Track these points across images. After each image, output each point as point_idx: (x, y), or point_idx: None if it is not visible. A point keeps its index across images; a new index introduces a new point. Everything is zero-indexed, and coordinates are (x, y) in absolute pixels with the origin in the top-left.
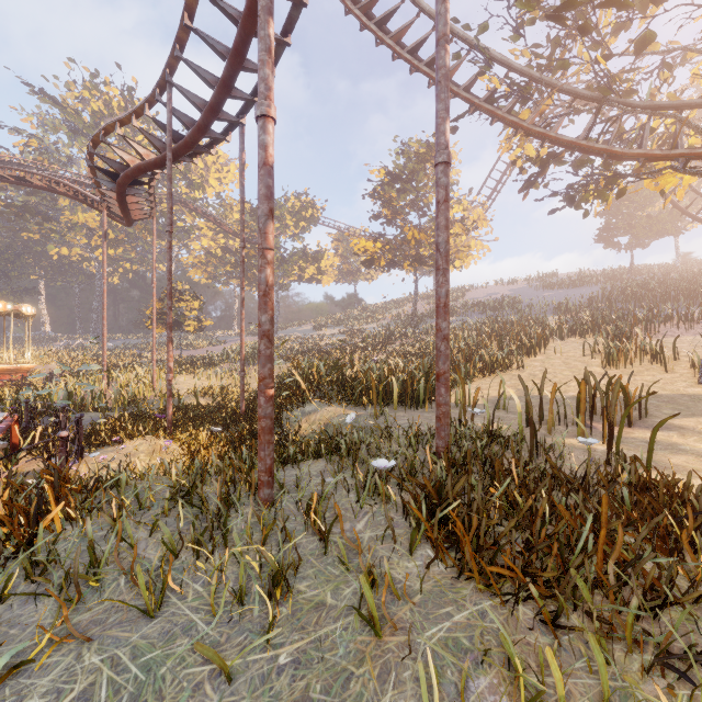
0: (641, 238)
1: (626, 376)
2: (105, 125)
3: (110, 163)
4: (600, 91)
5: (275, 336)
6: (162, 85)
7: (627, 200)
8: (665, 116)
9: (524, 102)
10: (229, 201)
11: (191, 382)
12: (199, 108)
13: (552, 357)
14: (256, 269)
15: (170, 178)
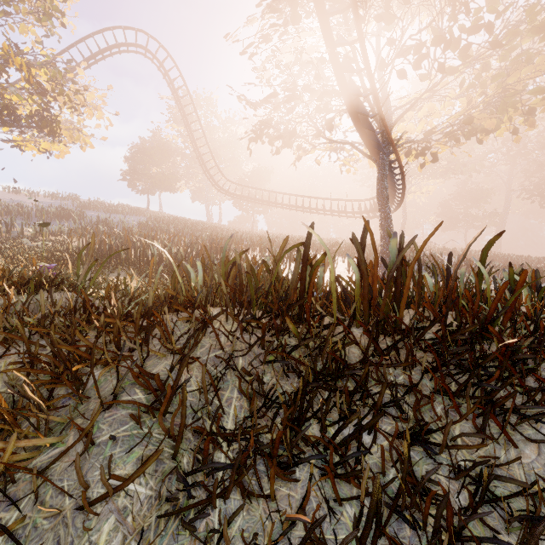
0: (156, 187)
1: (346, 277)
2: None
3: None
4: (380, 63)
5: None
6: None
7: (149, 156)
8: None
9: (361, 20)
10: None
11: None
12: None
13: None
14: None
15: None
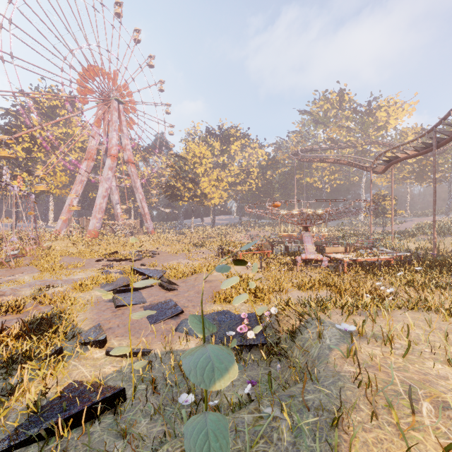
0: None
1: None
2: (394, 147)
3: (389, 158)
4: None
5: (448, 217)
6: (429, 131)
7: None
8: None
9: None
10: (404, 129)
11: (409, 244)
12: (447, 135)
13: None
14: (430, 172)
15: (435, 166)
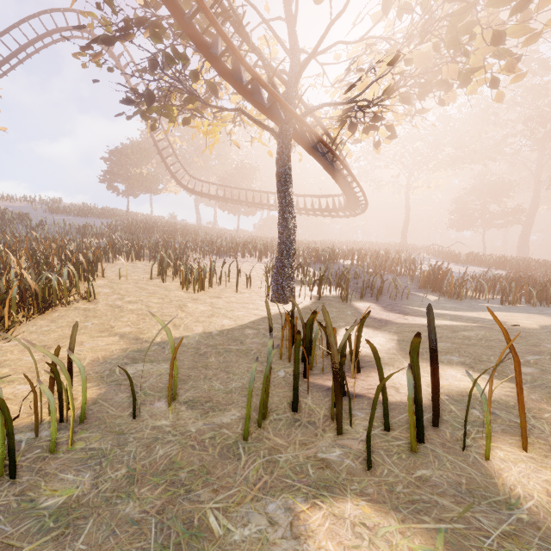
0: (135, 189)
1: (217, 299)
2: None
3: None
4: None
5: None
6: None
7: (126, 155)
8: (257, 52)
9: None
10: None
11: None
12: None
13: (117, 280)
14: None
15: None
